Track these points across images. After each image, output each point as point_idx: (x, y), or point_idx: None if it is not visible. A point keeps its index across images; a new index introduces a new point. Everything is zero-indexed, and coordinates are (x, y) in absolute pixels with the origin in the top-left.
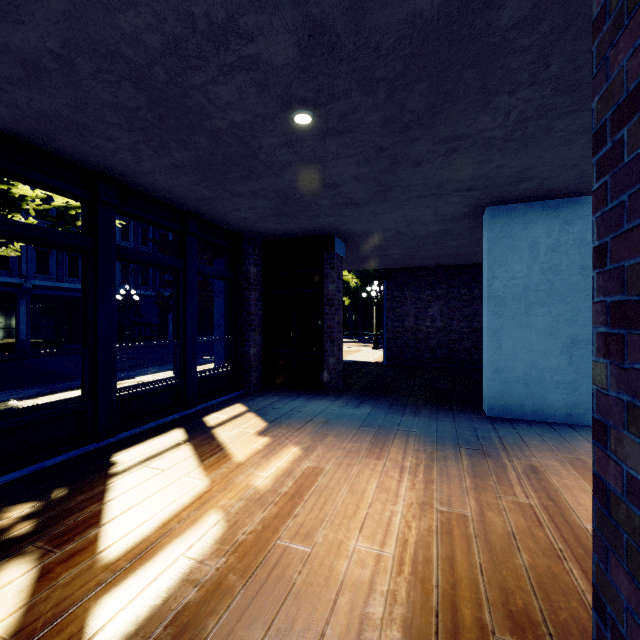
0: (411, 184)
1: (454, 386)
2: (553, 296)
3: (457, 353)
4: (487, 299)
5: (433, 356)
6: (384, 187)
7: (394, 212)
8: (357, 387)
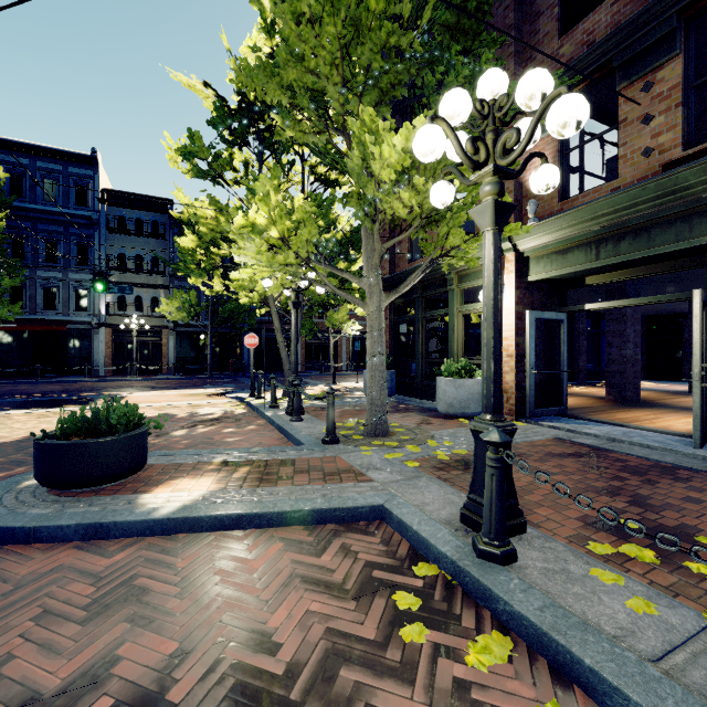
0: None
1: None
2: None
3: None
4: None
5: None
6: None
7: None
8: None
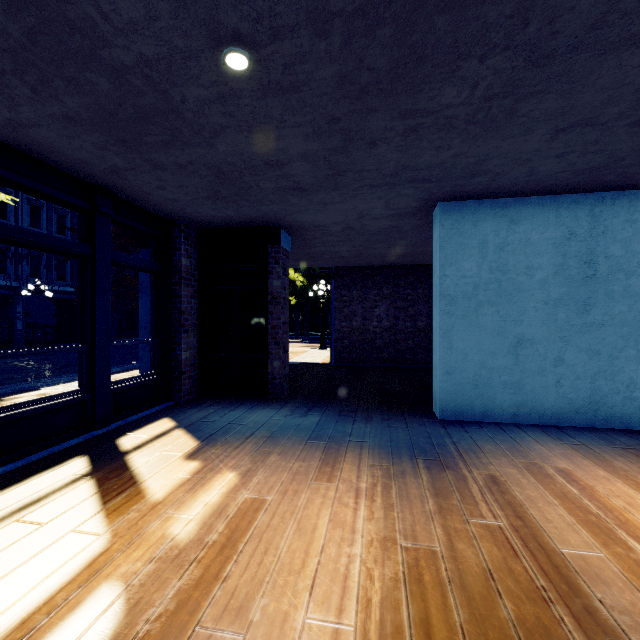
0: (364, 169)
1: (402, 387)
2: (501, 295)
3: (402, 353)
4: (438, 298)
5: (380, 356)
6: (335, 171)
7: (344, 203)
8: (304, 392)
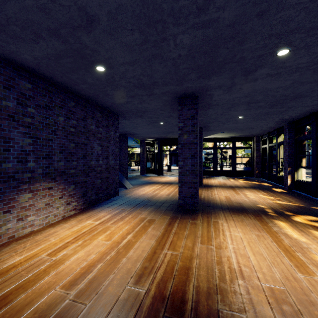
0: None
1: None
2: None
3: None
4: None
5: None
6: None
7: None
8: None
